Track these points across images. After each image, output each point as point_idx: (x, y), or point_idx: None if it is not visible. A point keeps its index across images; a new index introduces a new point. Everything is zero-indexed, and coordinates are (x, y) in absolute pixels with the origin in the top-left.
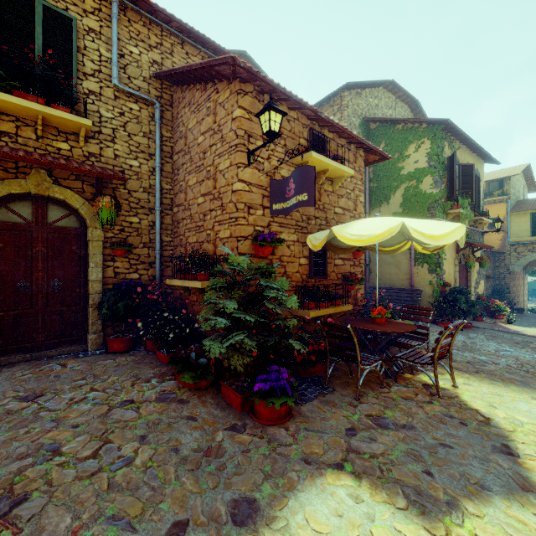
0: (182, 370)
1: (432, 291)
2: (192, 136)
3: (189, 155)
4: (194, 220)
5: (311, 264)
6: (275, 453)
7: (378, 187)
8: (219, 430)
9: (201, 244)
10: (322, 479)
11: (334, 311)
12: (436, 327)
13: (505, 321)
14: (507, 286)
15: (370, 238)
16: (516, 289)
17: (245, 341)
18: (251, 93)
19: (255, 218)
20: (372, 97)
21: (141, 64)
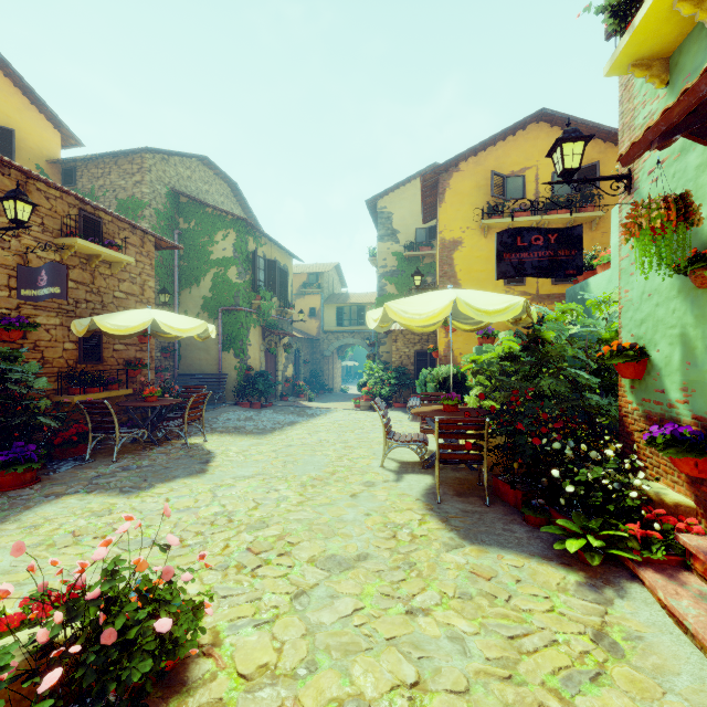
0: None
1: (237, 375)
2: None
3: None
4: None
5: (81, 349)
6: (16, 500)
7: (189, 267)
8: None
9: None
10: (58, 500)
11: (108, 395)
12: (237, 407)
13: (307, 399)
14: (322, 369)
15: (128, 329)
16: (330, 372)
17: None
18: None
19: None
20: (183, 167)
21: None
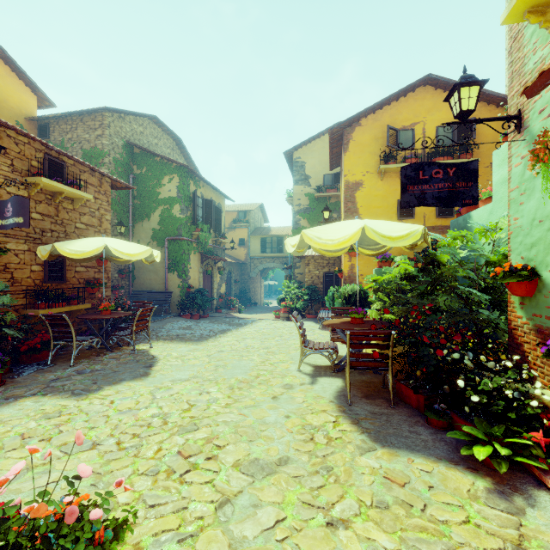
0: None
1: (180, 292)
2: None
3: None
4: None
5: (47, 270)
6: None
7: (141, 204)
8: None
9: None
10: (16, 402)
11: (69, 309)
12: (180, 318)
13: (237, 311)
14: (249, 287)
15: (84, 253)
16: (255, 289)
17: None
18: None
19: None
20: (137, 124)
21: None
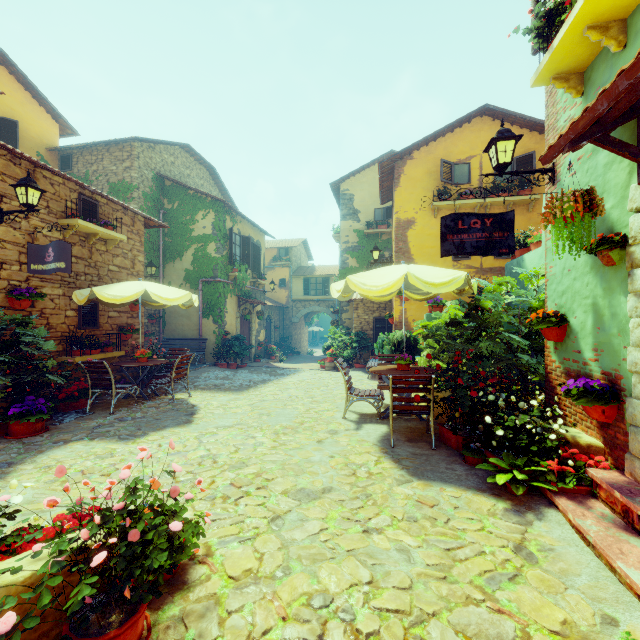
0: None
1: (216, 339)
2: None
3: None
4: None
5: (81, 316)
6: (30, 446)
7: (173, 243)
8: None
9: None
10: (66, 445)
11: (104, 356)
12: (215, 368)
13: (278, 361)
14: (290, 334)
15: (123, 298)
16: (298, 336)
17: None
18: (5, 156)
19: (10, 273)
20: (168, 154)
21: None
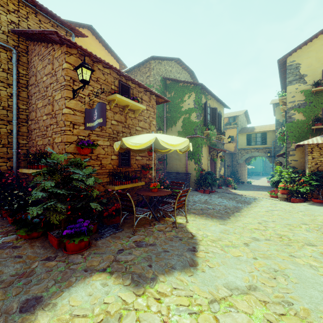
0: (20, 227)
1: (196, 173)
2: (39, 75)
3: (38, 87)
4: (41, 130)
5: (120, 159)
6: (68, 269)
7: (171, 116)
8: (37, 261)
9: (45, 146)
10: (90, 278)
11: (132, 185)
12: (196, 192)
13: (232, 188)
14: (237, 170)
15: (141, 145)
16: (241, 172)
17: (57, 205)
18: (75, 54)
19: (79, 131)
20: (168, 66)
21: (1, 21)
